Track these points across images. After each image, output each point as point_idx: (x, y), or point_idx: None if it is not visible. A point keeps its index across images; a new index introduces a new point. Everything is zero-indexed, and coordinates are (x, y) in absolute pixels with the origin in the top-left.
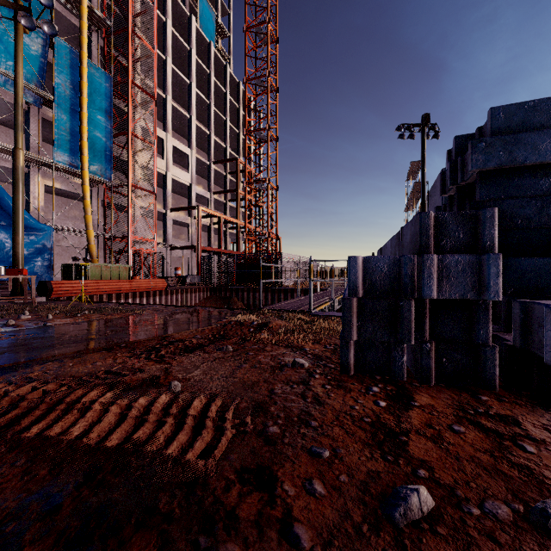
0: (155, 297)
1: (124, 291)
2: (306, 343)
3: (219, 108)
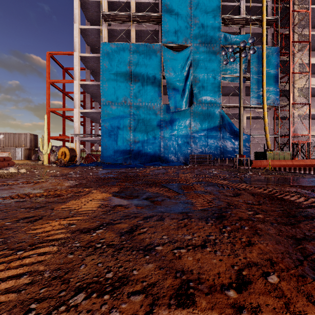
0: (310, 171)
1: (288, 166)
2: None
3: None
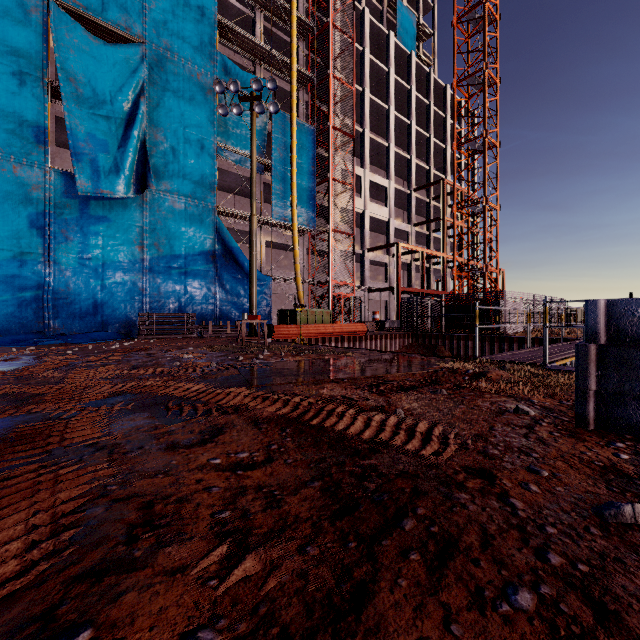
0: (355, 342)
1: (328, 335)
2: (535, 395)
3: (420, 125)
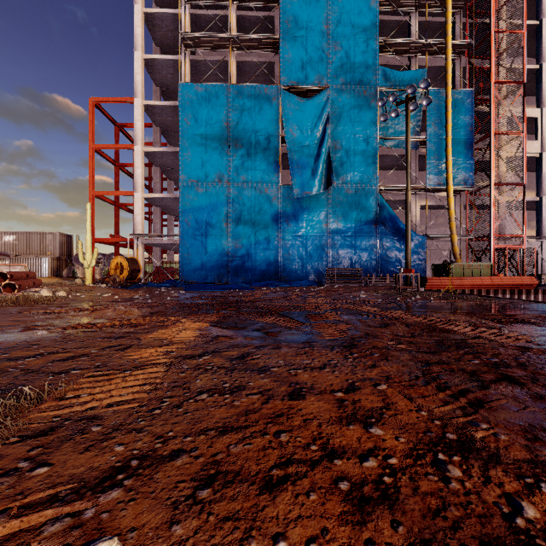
0: (520, 295)
1: (484, 287)
2: None
3: None
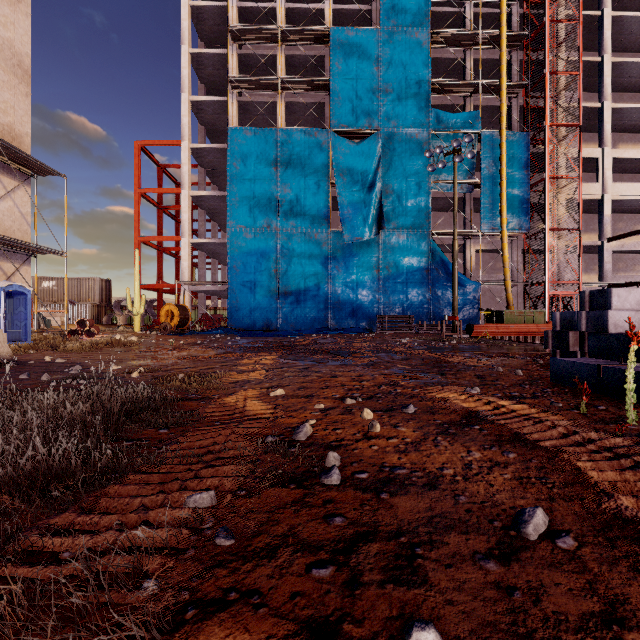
0: None
1: (531, 334)
2: None
3: None
